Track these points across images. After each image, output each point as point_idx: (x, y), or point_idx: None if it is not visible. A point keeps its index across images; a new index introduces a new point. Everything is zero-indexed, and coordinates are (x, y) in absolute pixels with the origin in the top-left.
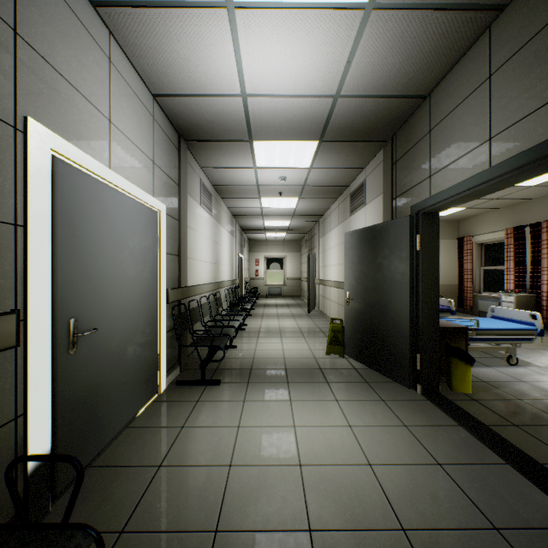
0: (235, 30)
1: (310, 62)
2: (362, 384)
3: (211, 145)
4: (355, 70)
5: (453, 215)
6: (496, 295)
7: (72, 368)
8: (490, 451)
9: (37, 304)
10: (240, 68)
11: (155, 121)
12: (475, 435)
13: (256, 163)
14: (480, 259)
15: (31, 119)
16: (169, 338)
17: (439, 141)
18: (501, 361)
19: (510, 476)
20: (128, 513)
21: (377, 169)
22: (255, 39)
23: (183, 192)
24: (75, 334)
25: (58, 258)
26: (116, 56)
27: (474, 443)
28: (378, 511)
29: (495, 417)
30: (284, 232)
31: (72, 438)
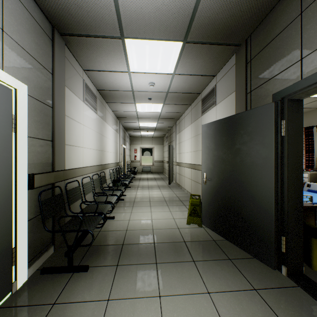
0: None
1: None
2: (227, 263)
3: (86, 43)
4: None
5: None
6: None
7: None
8: None
9: None
10: None
11: None
12: None
13: (129, 67)
14: None
15: None
16: (35, 224)
17: None
18: None
19: None
20: None
21: (228, 73)
22: None
23: (58, 82)
24: None
25: None
26: None
27: None
28: None
29: None
30: (153, 131)
31: None
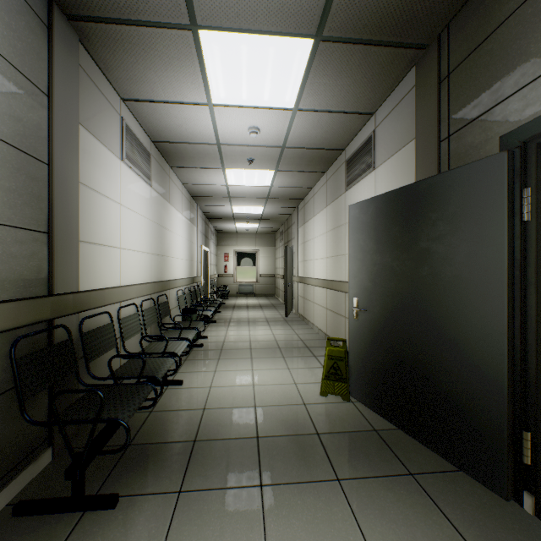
0: None
1: None
2: (407, 485)
3: (122, 38)
4: None
5: None
6: None
7: None
8: None
9: None
10: None
11: None
12: None
13: (211, 95)
14: None
15: None
16: (4, 408)
17: None
18: None
19: None
20: None
21: (400, 106)
22: None
23: (63, 113)
24: None
25: None
26: None
27: None
28: None
29: None
30: (257, 222)
31: None
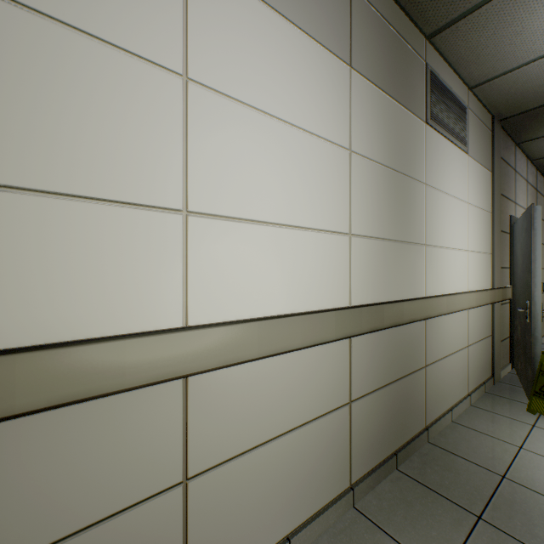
0: None
1: None
2: None
3: None
4: None
5: None
6: None
7: None
8: None
9: None
10: None
11: None
12: None
13: None
14: None
15: None
16: None
17: (518, 186)
18: None
19: None
20: None
21: (484, 129)
22: None
23: None
24: None
25: None
26: None
27: None
28: None
29: None
30: None
31: None
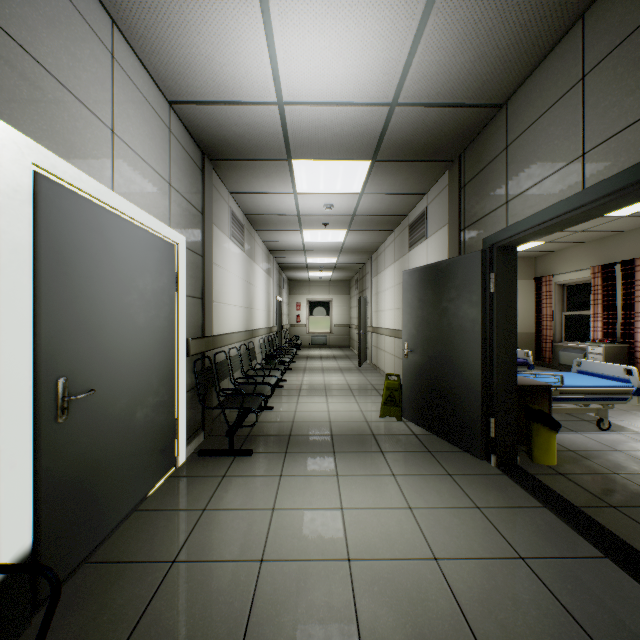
0: (268, 19)
1: (361, 60)
2: (424, 455)
3: (241, 166)
4: (416, 71)
5: (529, 251)
6: (580, 346)
7: (61, 441)
8: (583, 541)
9: (12, 360)
10: (275, 69)
11: (172, 134)
12: (564, 519)
13: (296, 188)
14: (562, 302)
15: (3, 123)
16: (189, 399)
17: (518, 159)
18: (590, 425)
19: (611, 574)
20: (129, 626)
21: (441, 195)
22: (293, 31)
23: (208, 221)
24: (65, 397)
25: (42, 301)
26: (120, 51)
27: (564, 531)
28: (447, 622)
29: (587, 496)
30: (330, 271)
31: (61, 529)
